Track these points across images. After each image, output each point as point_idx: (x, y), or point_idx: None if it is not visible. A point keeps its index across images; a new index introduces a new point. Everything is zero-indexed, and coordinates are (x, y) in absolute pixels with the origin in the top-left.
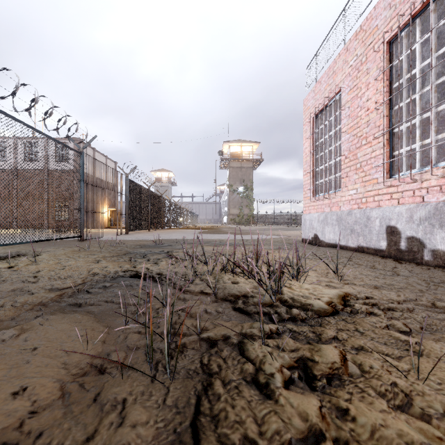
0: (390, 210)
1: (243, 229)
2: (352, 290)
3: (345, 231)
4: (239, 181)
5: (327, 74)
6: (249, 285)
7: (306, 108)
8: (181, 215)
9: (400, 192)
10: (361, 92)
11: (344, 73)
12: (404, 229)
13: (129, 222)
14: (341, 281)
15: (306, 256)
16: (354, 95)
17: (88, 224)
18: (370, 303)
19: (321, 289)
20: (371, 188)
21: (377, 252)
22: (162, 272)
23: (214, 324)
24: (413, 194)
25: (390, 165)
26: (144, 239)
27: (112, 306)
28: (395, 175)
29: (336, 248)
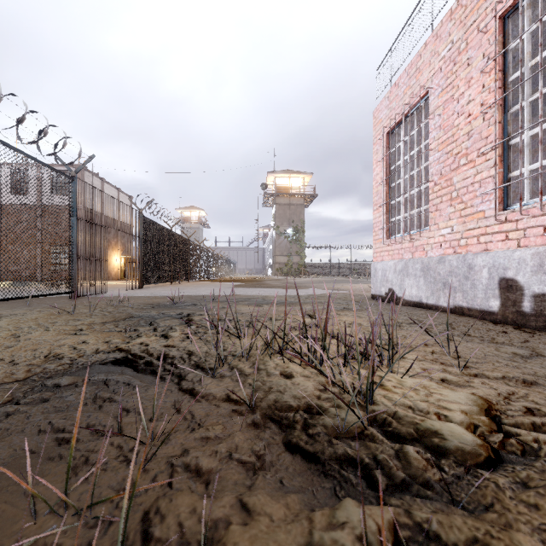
0: (505, 255)
1: (292, 281)
2: (494, 392)
3: (434, 284)
4: (287, 222)
5: (408, 73)
6: (312, 381)
7: (377, 122)
8: (214, 264)
9: (522, 230)
10: (459, 92)
11: (433, 68)
12: (529, 282)
13: (144, 273)
14: (463, 370)
15: (387, 322)
16: (447, 97)
17: (84, 276)
18: (545, 426)
19: (439, 391)
20: (474, 224)
21: (485, 315)
22: (168, 354)
23: (245, 511)
24: (543, 232)
25: (504, 191)
26: (162, 295)
27: (43, 441)
28: (512, 206)
29: (421, 308)
